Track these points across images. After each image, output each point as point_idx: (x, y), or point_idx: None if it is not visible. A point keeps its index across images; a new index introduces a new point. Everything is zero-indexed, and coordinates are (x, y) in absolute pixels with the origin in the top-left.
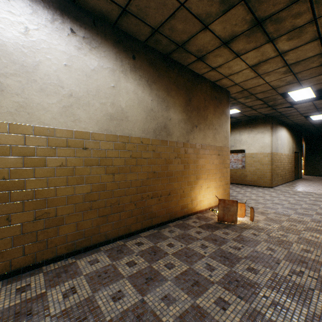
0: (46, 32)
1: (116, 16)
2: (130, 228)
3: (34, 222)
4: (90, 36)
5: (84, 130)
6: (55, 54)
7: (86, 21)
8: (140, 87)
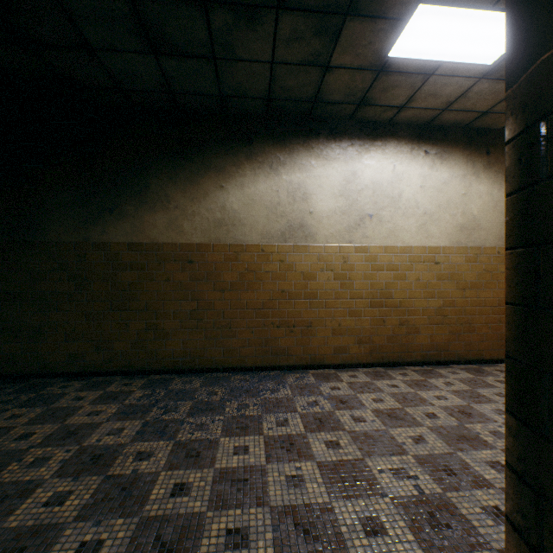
0: (406, 164)
1: (471, 120)
2: (482, 354)
3: (398, 326)
4: (441, 150)
5: (435, 245)
6: (412, 179)
7: (437, 137)
8: (495, 186)
